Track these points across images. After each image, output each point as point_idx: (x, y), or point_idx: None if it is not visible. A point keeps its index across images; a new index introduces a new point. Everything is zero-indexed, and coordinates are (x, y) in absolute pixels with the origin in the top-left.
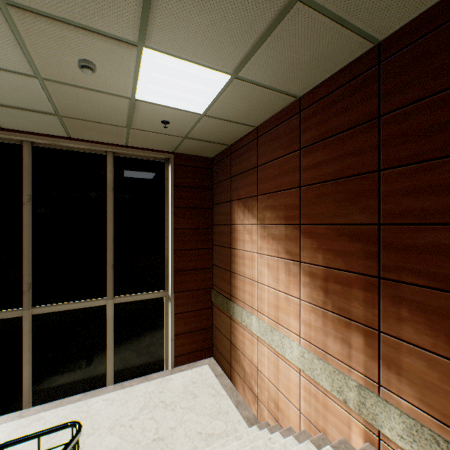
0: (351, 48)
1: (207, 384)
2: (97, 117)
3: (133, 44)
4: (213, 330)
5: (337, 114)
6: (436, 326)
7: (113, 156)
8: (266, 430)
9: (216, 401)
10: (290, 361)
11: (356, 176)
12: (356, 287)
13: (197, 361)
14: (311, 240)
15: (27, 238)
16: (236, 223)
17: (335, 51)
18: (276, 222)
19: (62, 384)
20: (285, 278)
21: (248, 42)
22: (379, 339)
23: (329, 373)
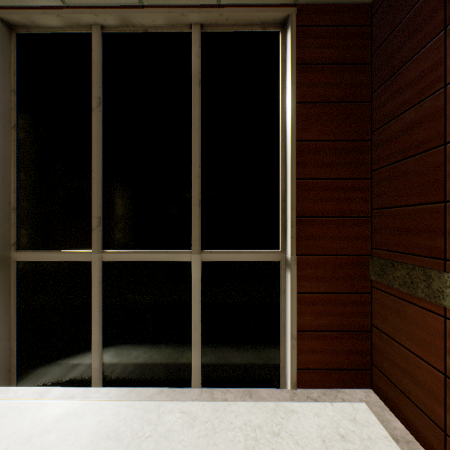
0: None
1: None
2: None
3: None
4: (372, 336)
5: None
6: None
7: (200, 31)
8: None
9: None
10: None
11: None
12: None
13: (339, 387)
14: None
15: (96, 156)
16: None
17: None
18: None
19: (136, 366)
20: None
21: None
22: None
23: None
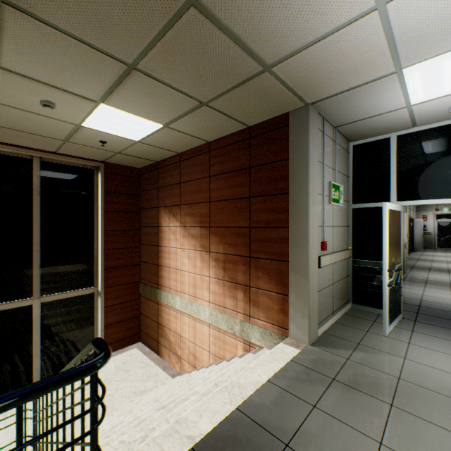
0: (236, 126)
1: (137, 361)
2: (36, 130)
3: (94, 101)
4: (141, 318)
5: (230, 160)
6: (272, 278)
7: (40, 161)
8: (187, 374)
9: (146, 370)
10: (203, 321)
11: (240, 199)
12: (240, 264)
13: (126, 347)
14: (217, 237)
15: None
16: (163, 226)
17: (228, 126)
18: (194, 225)
19: None
20: (201, 264)
21: (176, 114)
22: (250, 291)
23: (226, 320)
